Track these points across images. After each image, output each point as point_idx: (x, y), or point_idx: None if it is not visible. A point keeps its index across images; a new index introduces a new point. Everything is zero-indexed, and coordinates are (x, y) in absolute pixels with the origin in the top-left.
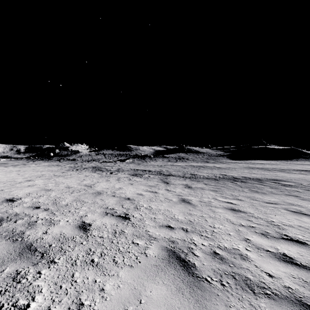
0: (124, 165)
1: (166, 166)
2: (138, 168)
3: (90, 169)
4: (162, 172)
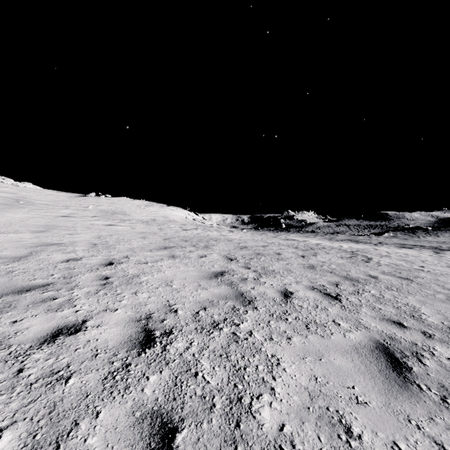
0: (384, 240)
1: None
2: (406, 243)
3: (349, 241)
4: (439, 247)
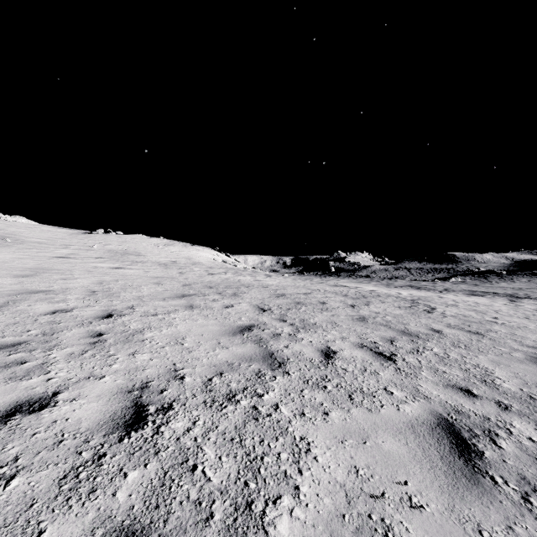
0: (450, 286)
1: (529, 289)
2: (476, 290)
3: (410, 288)
4: (515, 295)
